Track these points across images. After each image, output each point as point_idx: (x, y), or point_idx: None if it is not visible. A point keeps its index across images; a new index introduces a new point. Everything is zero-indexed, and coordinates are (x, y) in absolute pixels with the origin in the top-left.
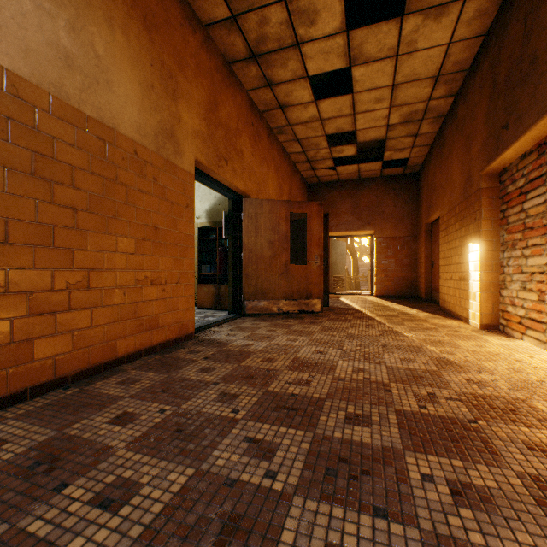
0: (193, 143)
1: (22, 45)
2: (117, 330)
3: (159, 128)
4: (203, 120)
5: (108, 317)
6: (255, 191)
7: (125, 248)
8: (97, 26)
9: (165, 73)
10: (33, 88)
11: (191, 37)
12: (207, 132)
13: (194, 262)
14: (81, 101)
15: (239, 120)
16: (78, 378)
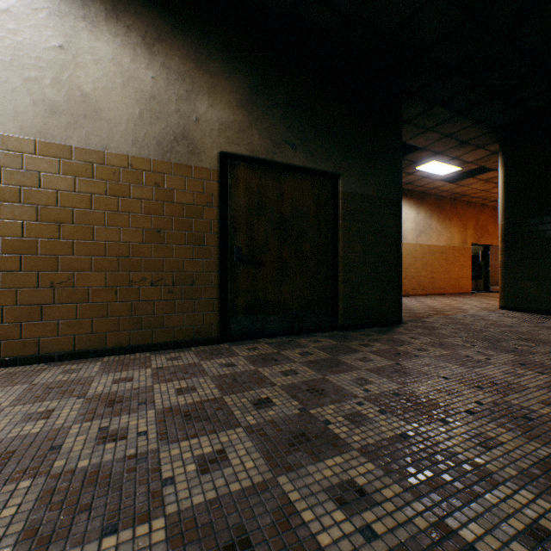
0: (470, 239)
1: (444, 241)
2: (454, 287)
3: (462, 240)
4: (473, 230)
5: (453, 284)
6: (495, 241)
7: (456, 270)
8: (452, 228)
9: (463, 226)
10: (445, 246)
11: (469, 210)
12: (474, 233)
13: (470, 272)
14: (450, 244)
15: (487, 219)
16: (449, 294)
